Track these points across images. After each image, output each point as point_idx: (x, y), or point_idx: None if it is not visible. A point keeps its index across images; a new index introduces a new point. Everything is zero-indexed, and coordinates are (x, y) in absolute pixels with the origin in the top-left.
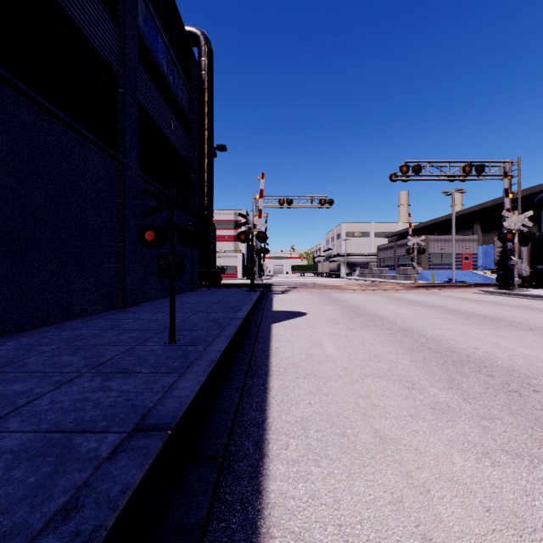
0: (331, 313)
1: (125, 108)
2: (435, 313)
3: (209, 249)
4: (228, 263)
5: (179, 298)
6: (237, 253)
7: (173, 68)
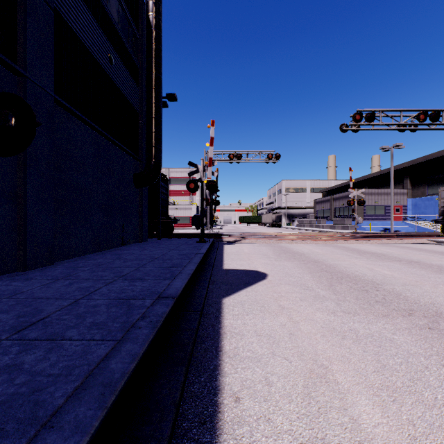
0: (297, 274)
1: (26, 3)
2: (430, 274)
3: (159, 198)
4: (184, 214)
5: (118, 251)
6: (191, 205)
7: (115, 1)
